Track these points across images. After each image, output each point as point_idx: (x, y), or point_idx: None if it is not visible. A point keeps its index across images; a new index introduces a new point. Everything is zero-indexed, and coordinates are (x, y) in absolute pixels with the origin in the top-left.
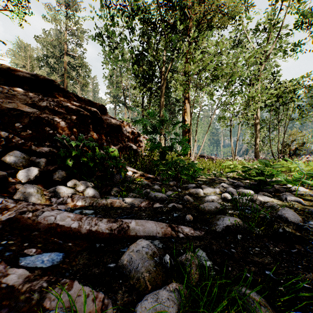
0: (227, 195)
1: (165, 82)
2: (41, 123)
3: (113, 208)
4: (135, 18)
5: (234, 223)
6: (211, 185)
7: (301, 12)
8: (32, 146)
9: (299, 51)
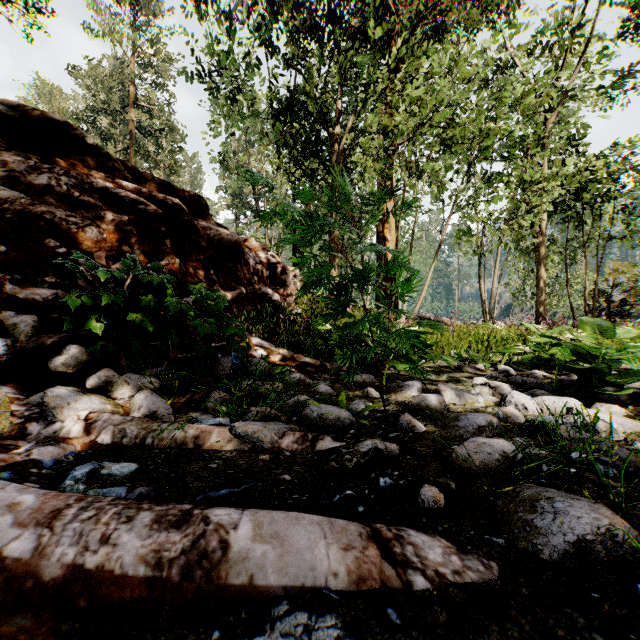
0: (514, 412)
1: (341, 157)
2: (34, 228)
3: (199, 454)
4: (277, 19)
5: (605, 531)
6: (456, 382)
7: (639, 1)
8: (6, 286)
9: (633, 87)
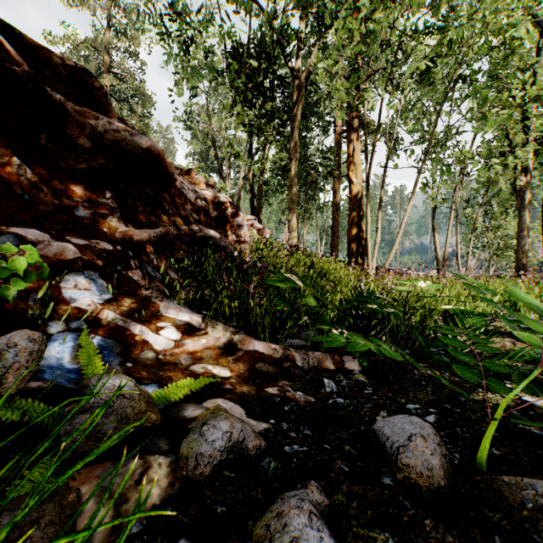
0: None
1: (301, 94)
2: None
3: None
4: None
5: None
6: None
7: None
8: None
9: None
